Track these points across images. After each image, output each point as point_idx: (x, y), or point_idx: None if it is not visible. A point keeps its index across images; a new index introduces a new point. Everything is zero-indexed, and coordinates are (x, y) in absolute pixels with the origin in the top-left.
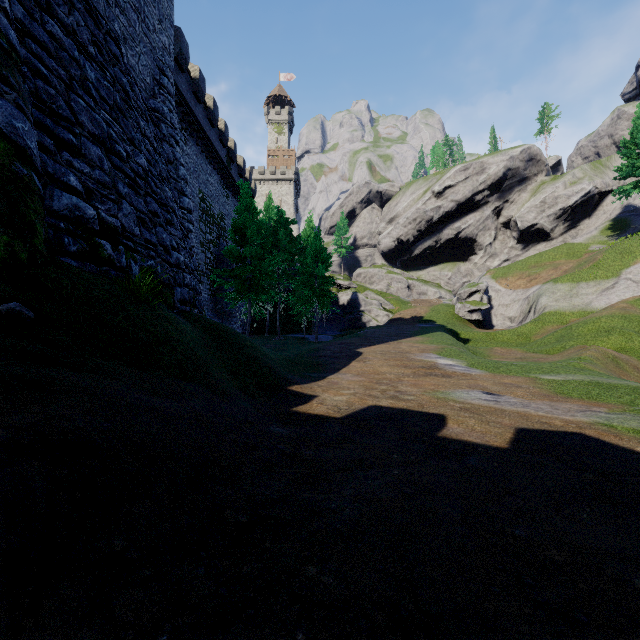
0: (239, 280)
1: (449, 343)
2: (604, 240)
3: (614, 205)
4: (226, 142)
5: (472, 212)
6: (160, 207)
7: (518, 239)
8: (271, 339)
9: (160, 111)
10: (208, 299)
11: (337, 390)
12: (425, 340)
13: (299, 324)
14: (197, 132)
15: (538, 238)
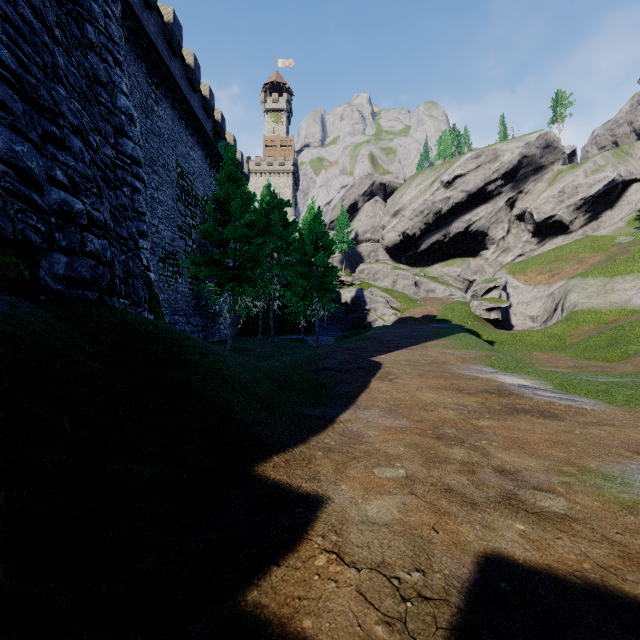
0: (219, 268)
1: (488, 348)
2: (632, 232)
3: (639, 195)
4: (212, 112)
5: (484, 203)
6: (33, 108)
7: (533, 232)
8: (263, 341)
9: (85, 7)
10: (189, 294)
11: (366, 466)
12: (455, 344)
13: (297, 324)
14: (173, 93)
15: (555, 231)
